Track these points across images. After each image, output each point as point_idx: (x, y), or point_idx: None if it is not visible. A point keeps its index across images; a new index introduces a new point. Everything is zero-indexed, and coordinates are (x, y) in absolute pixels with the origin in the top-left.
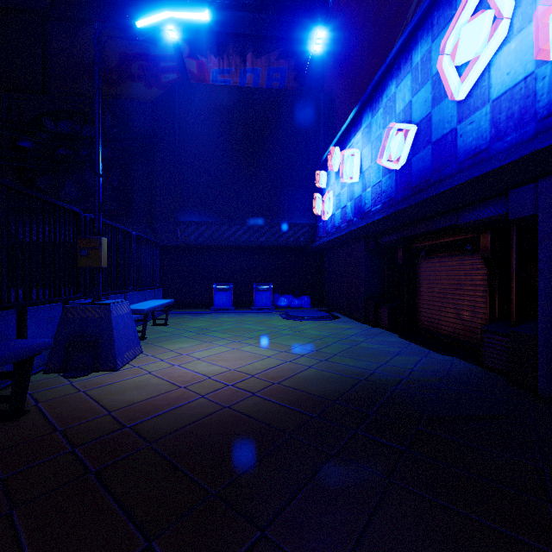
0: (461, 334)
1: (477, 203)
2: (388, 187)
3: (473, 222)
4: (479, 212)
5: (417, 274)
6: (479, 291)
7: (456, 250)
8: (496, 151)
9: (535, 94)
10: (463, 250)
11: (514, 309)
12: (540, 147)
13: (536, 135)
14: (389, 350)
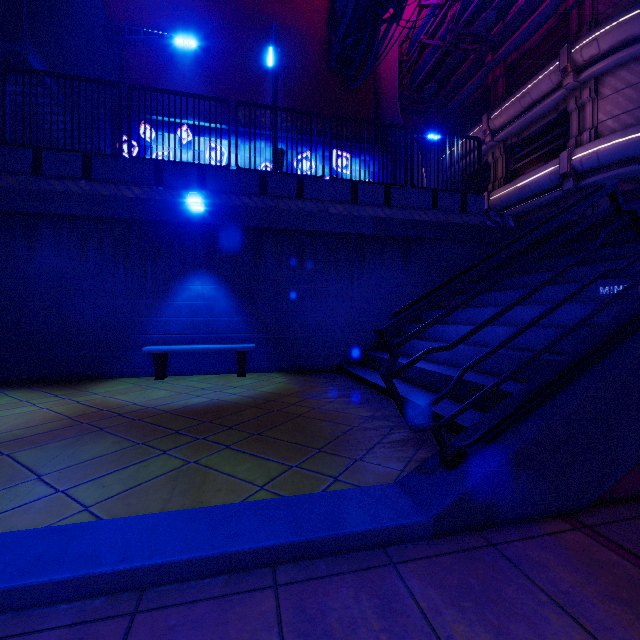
0: None
1: None
2: None
3: None
4: None
5: None
6: None
7: None
8: None
9: None
10: None
11: None
12: None
13: None
14: None
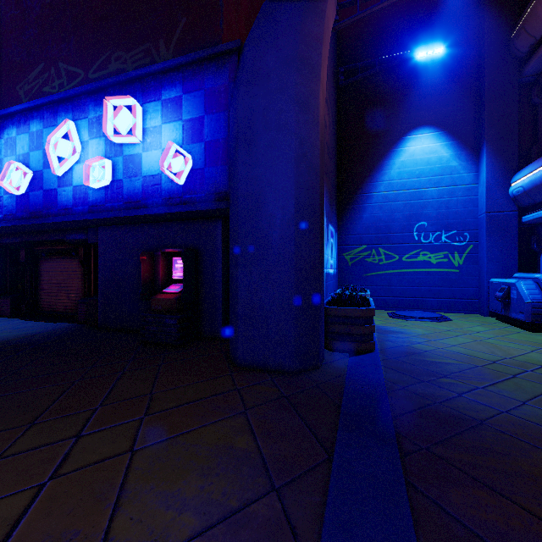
0: (70, 309)
1: (75, 230)
2: (10, 204)
3: (74, 240)
4: (77, 235)
5: (39, 270)
6: (81, 280)
7: (67, 255)
8: (75, 211)
9: (88, 194)
10: (71, 255)
11: (93, 289)
12: (88, 219)
13: (89, 212)
14: (11, 328)
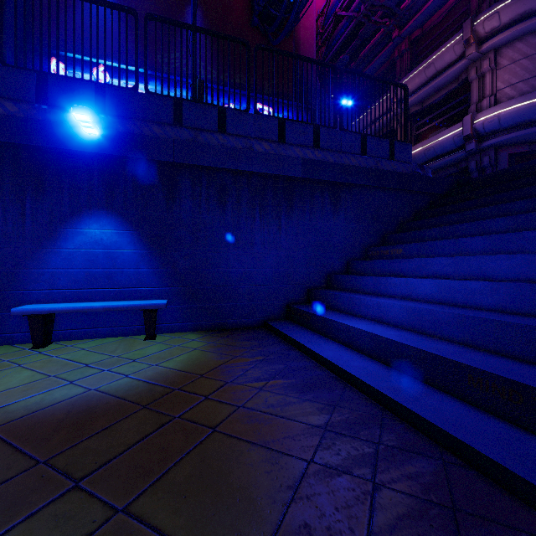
0: None
1: None
2: None
3: None
4: None
5: None
6: None
7: None
8: None
9: None
10: None
11: None
12: None
13: None
14: None
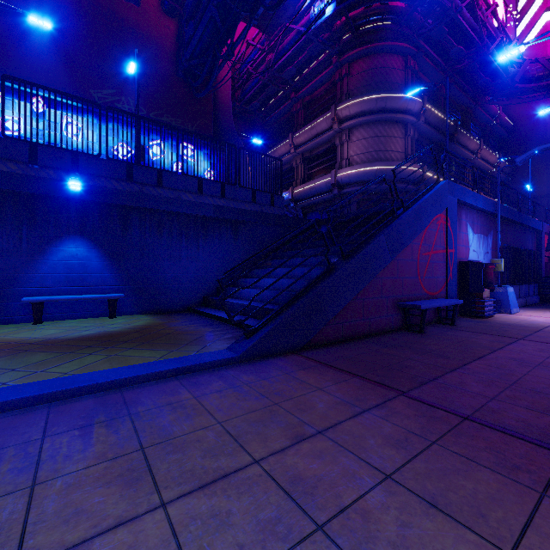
0: None
1: None
2: None
3: None
4: None
5: None
6: None
7: None
8: None
9: None
10: None
11: None
12: None
13: None
14: None
